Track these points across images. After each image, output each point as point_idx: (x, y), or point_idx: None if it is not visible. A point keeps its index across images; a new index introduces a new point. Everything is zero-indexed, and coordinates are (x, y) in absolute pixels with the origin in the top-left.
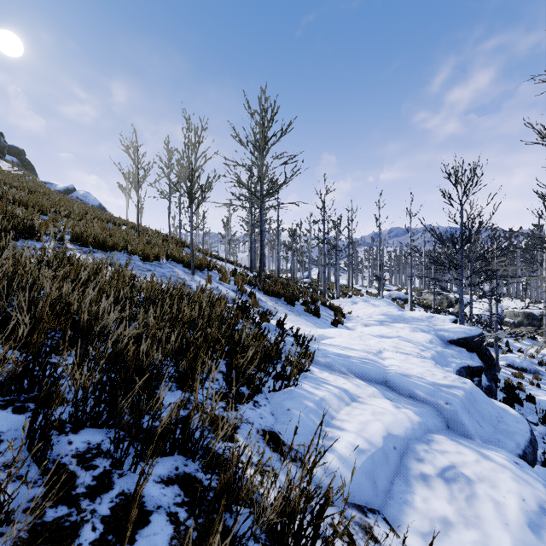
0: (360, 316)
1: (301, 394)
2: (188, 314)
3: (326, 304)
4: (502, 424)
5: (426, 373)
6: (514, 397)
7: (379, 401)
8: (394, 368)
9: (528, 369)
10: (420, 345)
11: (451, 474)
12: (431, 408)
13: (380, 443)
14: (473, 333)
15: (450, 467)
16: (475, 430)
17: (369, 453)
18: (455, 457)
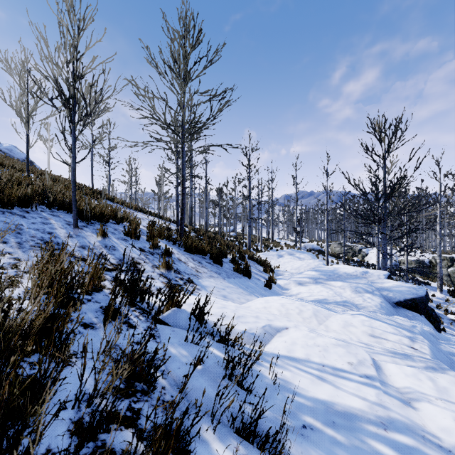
0: (288, 271)
1: None
2: None
3: (253, 258)
4: None
5: None
6: None
7: None
8: None
9: None
10: (397, 326)
11: None
12: None
13: None
14: (421, 294)
15: None
16: None
17: None
18: None
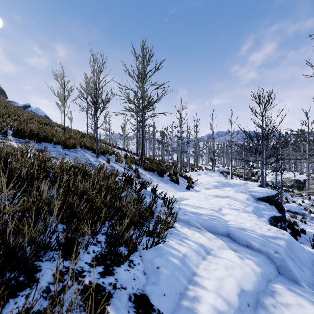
0: (202, 183)
1: (168, 251)
2: (82, 187)
3: (182, 175)
4: None
5: (255, 226)
6: (295, 231)
7: (226, 252)
8: (233, 223)
9: (299, 213)
10: (243, 203)
11: None
12: (264, 256)
13: (237, 301)
14: (273, 194)
15: None
16: (300, 275)
17: None
18: (299, 311)
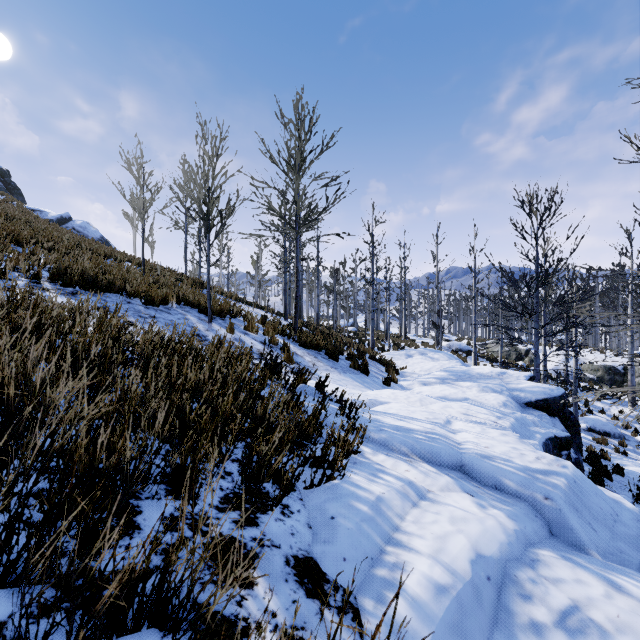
0: (416, 373)
1: (350, 492)
2: (193, 378)
3: (375, 357)
4: (620, 525)
5: (512, 452)
6: (602, 469)
7: (456, 497)
8: (471, 447)
9: (612, 434)
10: (495, 411)
11: (576, 622)
12: (525, 505)
13: (468, 572)
14: (555, 394)
15: (572, 608)
16: (589, 537)
17: (454, 592)
18: (576, 590)
